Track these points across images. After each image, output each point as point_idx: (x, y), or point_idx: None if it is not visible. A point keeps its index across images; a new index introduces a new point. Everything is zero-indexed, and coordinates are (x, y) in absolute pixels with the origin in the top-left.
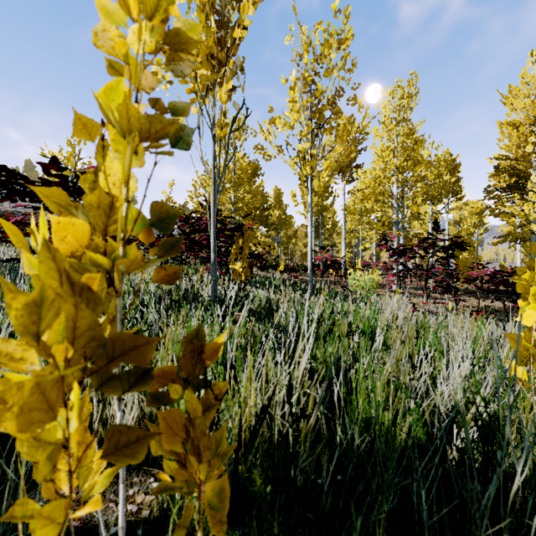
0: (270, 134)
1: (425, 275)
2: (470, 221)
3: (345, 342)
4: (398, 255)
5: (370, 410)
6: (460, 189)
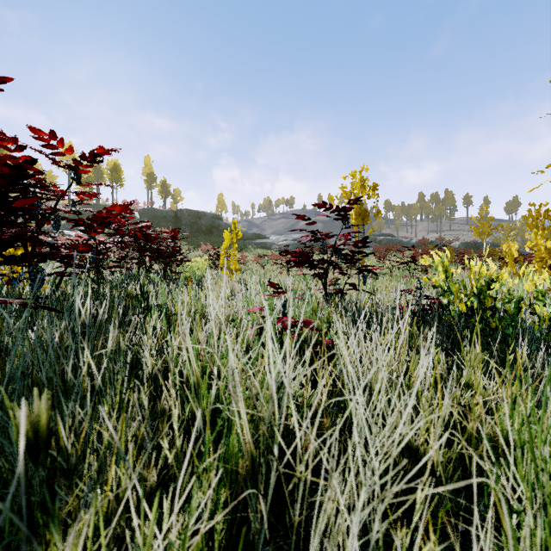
0: None
1: None
2: None
3: None
4: None
5: None
6: None
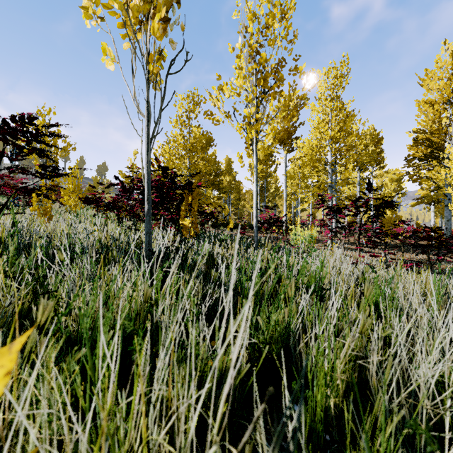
0: (219, 100)
1: (358, 231)
2: (390, 186)
3: (293, 305)
4: (333, 213)
5: (329, 400)
6: (382, 159)
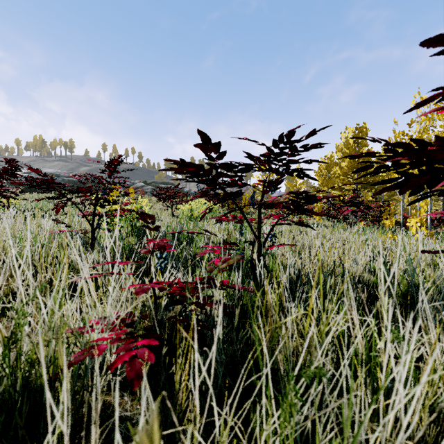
0: None
1: None
2: None
3: None
4: None
5: None
6: None
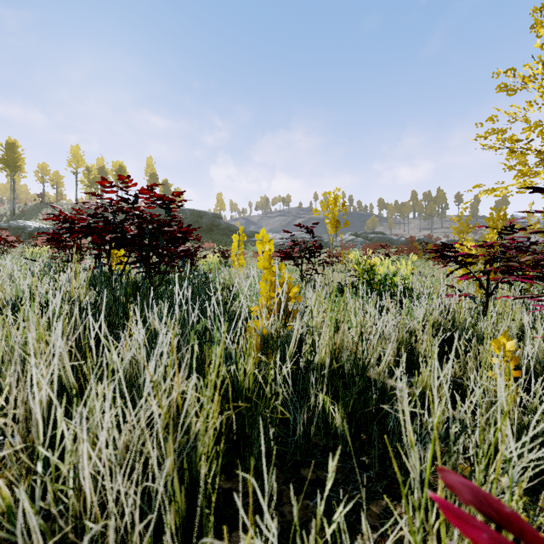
0: None
1: None
2: None
3: None
4: None
5: None
6: None
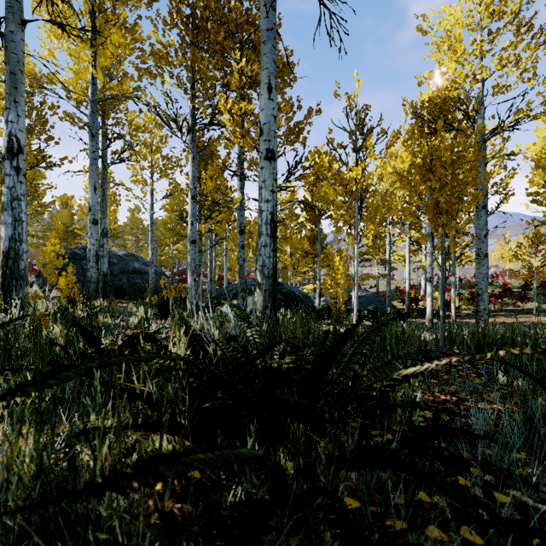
0: None
1: None
2: None
3: None
4: None
5: None
6: None
